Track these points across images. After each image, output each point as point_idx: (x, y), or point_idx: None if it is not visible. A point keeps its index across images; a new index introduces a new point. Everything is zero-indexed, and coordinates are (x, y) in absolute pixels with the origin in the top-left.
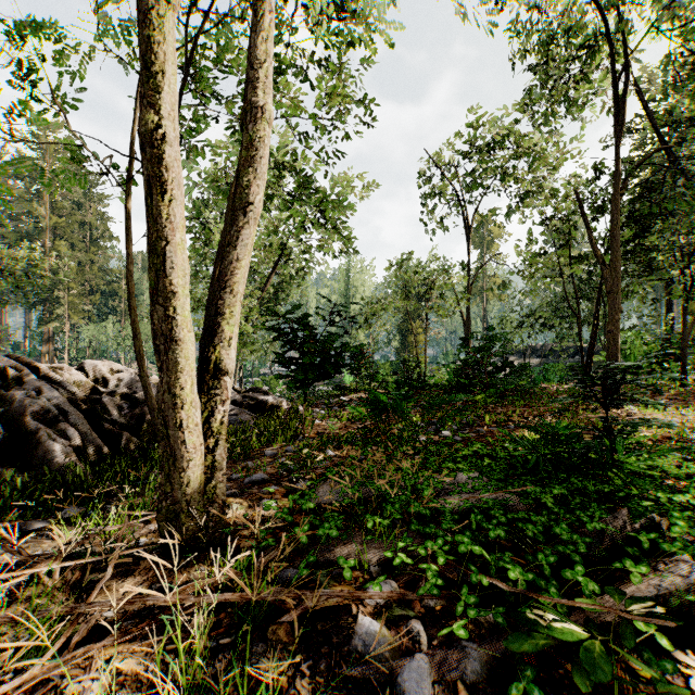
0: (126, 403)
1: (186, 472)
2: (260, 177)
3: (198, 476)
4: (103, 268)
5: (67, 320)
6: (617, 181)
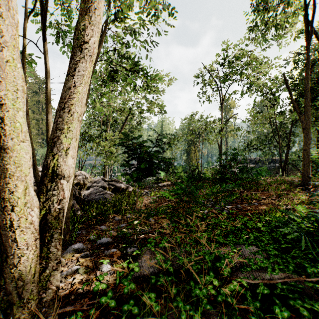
0: None
1: (17, 267)
2: (94, 24)
3: (31, 268)
4: None
5: None
6: (308, 68)
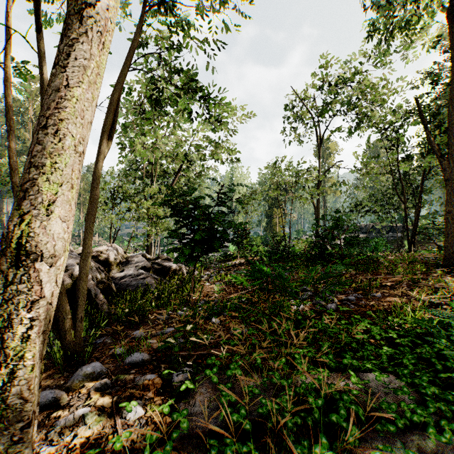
0: None
1: None
2: None
3: None
4: None
5: None
6: (453, 88)
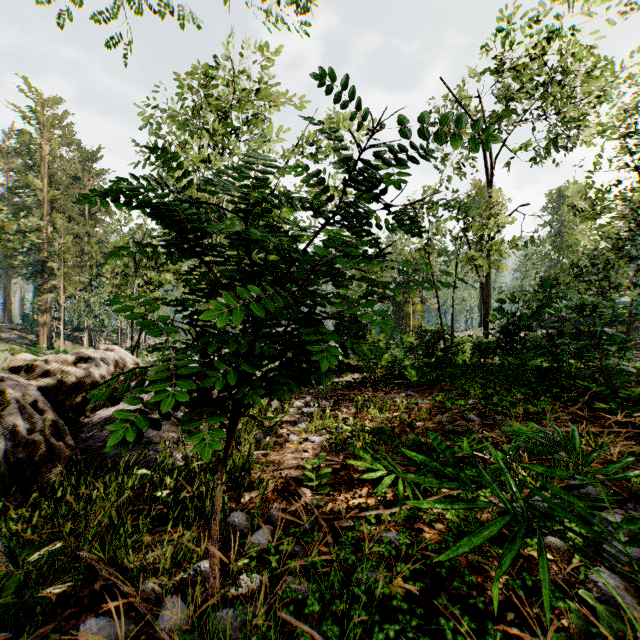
0: None
1: None
2: None
3: None
4: (101, 241)
5: (63, 291)
6: None
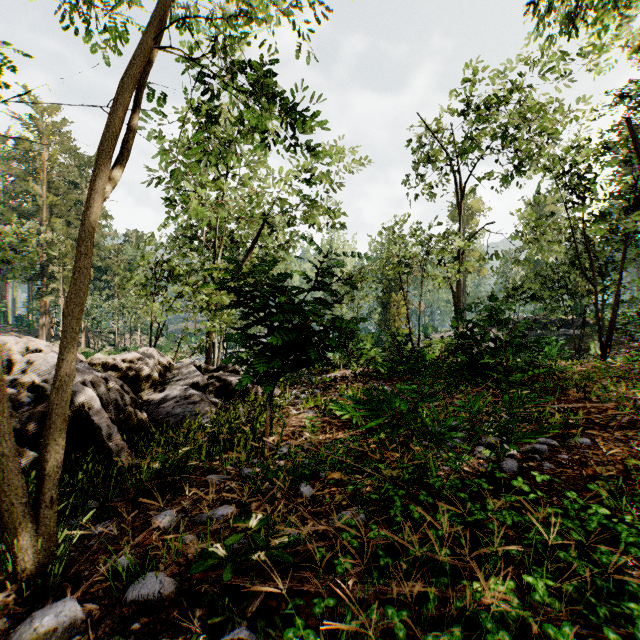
0: (30, 396)
1: None
2: None
3: None
4: (98, 245)
5: (62, 294)
6: None
